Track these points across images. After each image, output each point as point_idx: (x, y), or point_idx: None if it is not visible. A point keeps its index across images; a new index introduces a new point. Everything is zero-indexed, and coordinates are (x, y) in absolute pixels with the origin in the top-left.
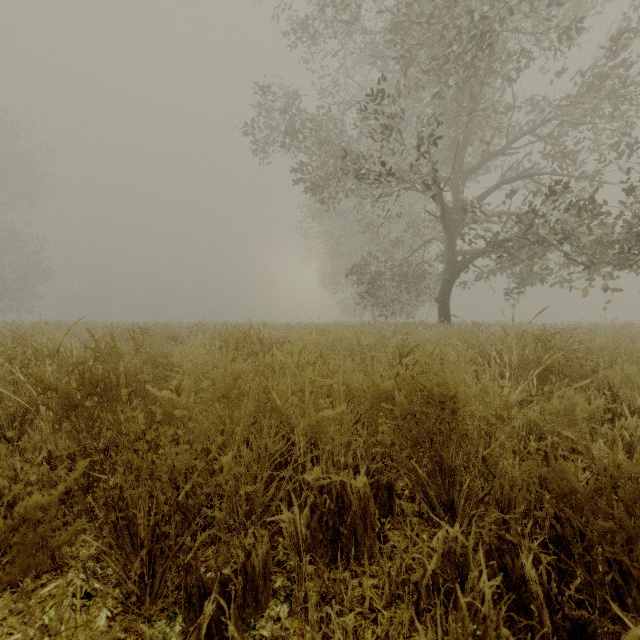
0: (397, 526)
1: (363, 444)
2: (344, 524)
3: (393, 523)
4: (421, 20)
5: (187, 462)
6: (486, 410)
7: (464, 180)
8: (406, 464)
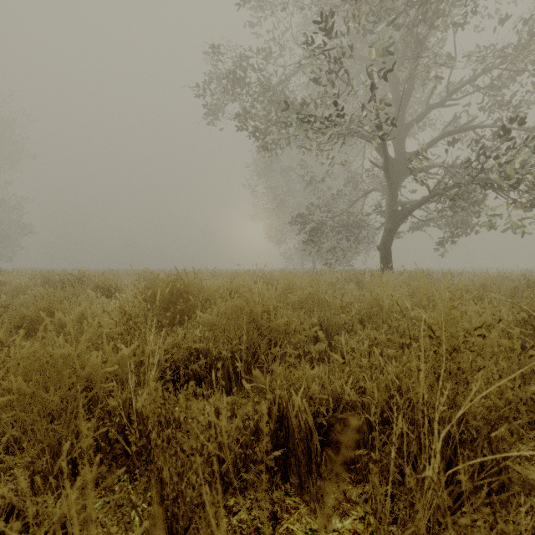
0: None
1: None
2: None
3: None
4: None
5: None
6: None
7: (406, 132)
8: None
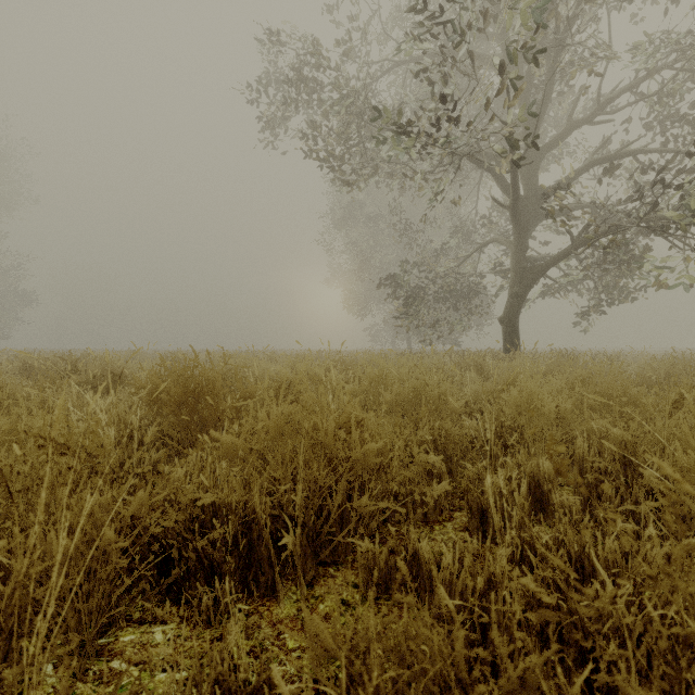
0: None
1: None
2: None
3: None
4: None
5: None
6: None
7: (539, 160)
8: None
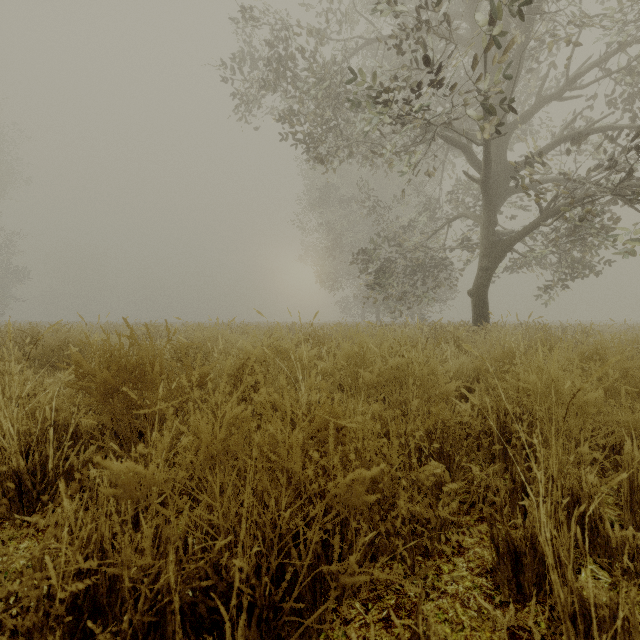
0: None
1: None
2: None
3: None
4: None
5: None
6: None
7: (508, 135)
8: None
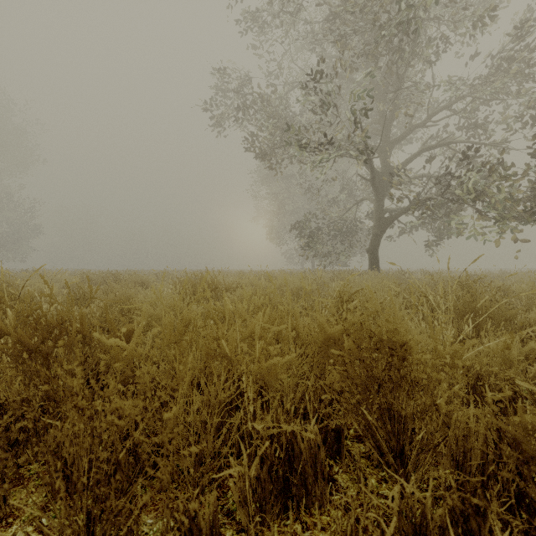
0: (345, 469)
1: (311, 387)
2: (294, 472)
3: (341, 465)
4: (355, 9)
5: (136, 409)
6: (439, 358)
7: (391, 148)
8: (356, 411)
